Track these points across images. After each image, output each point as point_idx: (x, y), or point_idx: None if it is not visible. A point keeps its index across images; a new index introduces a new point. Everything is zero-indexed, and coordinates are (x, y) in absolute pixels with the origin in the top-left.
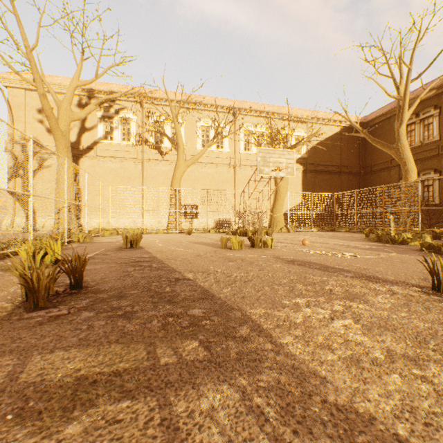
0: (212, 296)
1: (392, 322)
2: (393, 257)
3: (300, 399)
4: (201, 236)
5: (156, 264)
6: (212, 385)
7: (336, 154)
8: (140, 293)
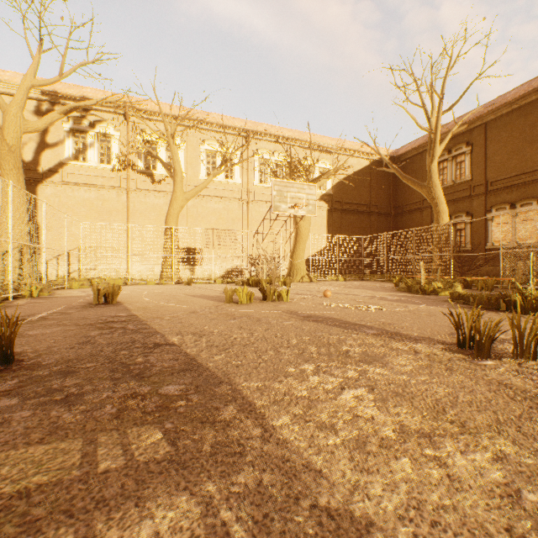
0: (198, 366)
1: (410, 389)
2: (421, 310)
3: (282, 506)
4: (203, 287)
5: (134, 325)
6: (165, 497)
7: (365, 191)
8: (99, 366)
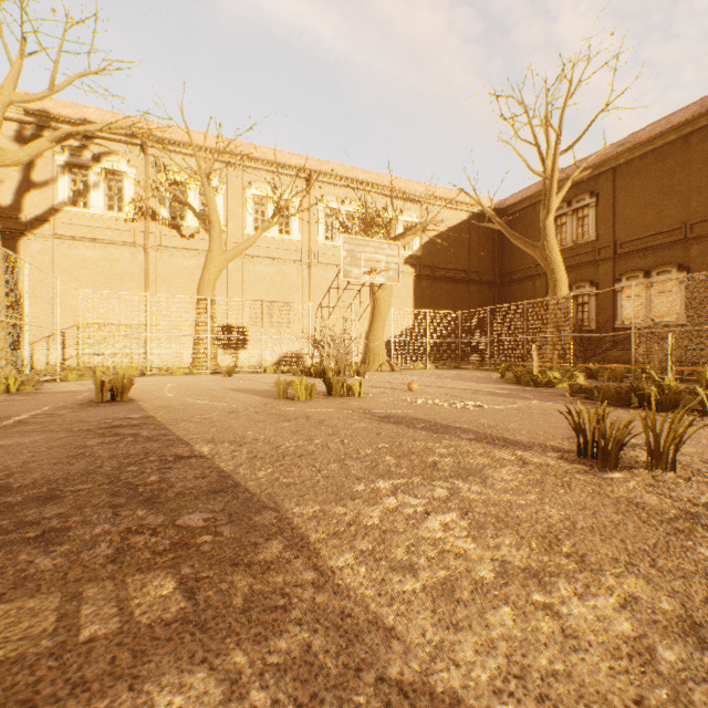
0: (234, 486)
1: (515, 513)
2: (533, 407)
3: (338, 682)
4: (249, 378)
5: (149, 431)
6: (174, 675)
7: (463, 252)
8: (95, 488)
